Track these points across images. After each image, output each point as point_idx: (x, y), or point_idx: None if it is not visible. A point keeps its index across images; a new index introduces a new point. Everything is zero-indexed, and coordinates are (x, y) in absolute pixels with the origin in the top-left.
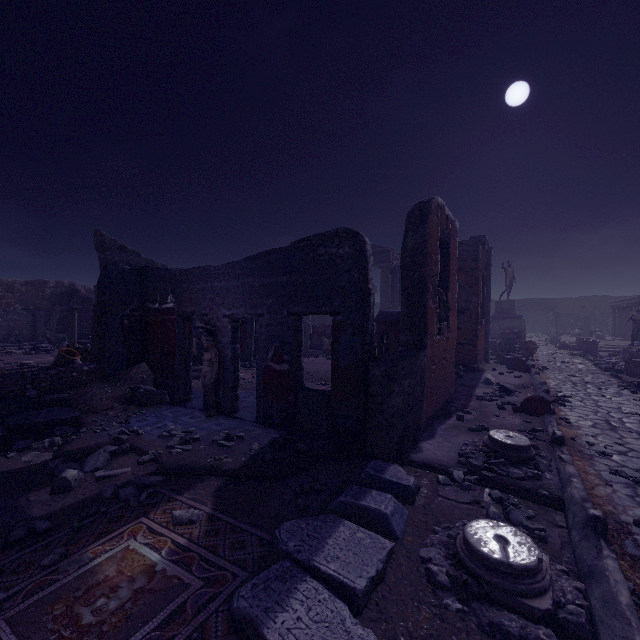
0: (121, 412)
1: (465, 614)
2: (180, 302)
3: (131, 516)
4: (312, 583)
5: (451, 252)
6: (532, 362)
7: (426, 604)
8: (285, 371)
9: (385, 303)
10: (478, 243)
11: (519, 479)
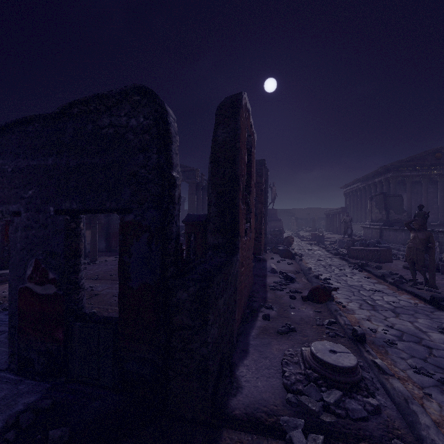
0: None
1: None
2: None
3: None
4: None
5: (252, 160)
6: (293, 251)
7: None
8: (50, 295)
9: (192, 209)
10: (262, 163)
11: (362, 419)
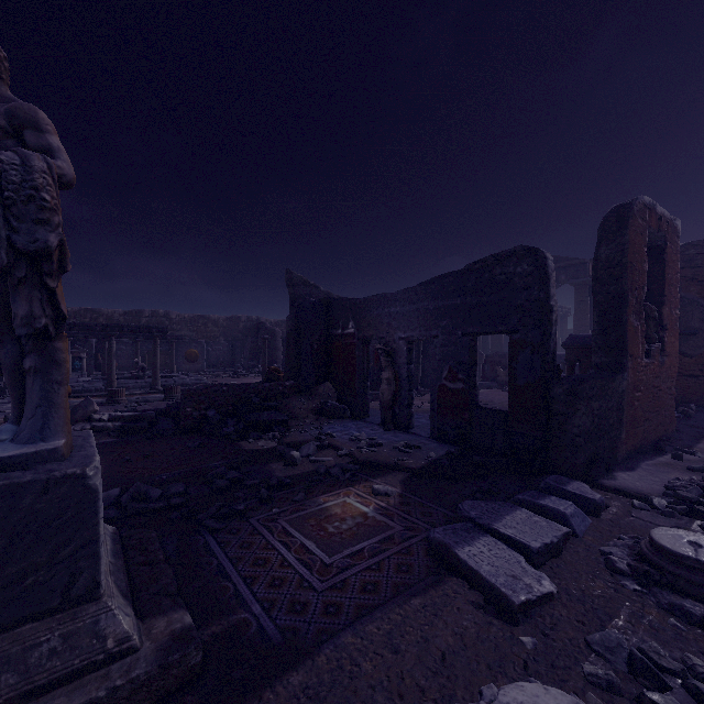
0: (314, 421)
1: (643, 594)
2: (360, 327)
3: (342, 485)
4: (492, 538)
5: (667, 258)
6: None
7: (601, 579)
8: (459, 389)
9: (581, 328)
10: None
11: None
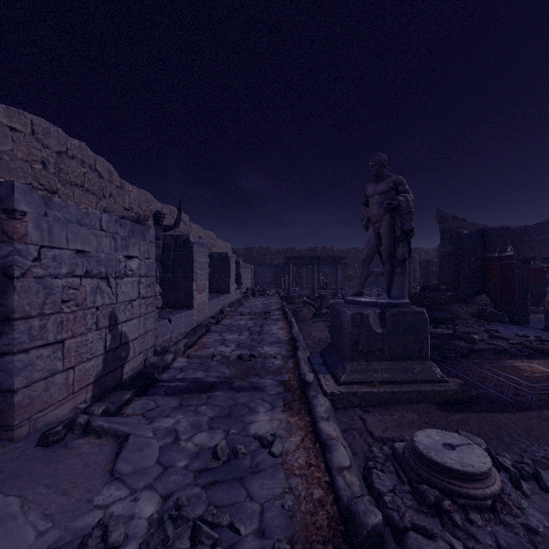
0: (474, 322)
1: None
2: (519, 251)
3: (522, 358)
4: None
5: None
6: None
7: None
8: None
9: None
10: None
11: None
